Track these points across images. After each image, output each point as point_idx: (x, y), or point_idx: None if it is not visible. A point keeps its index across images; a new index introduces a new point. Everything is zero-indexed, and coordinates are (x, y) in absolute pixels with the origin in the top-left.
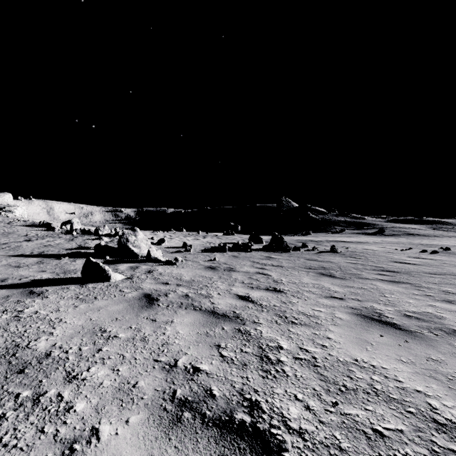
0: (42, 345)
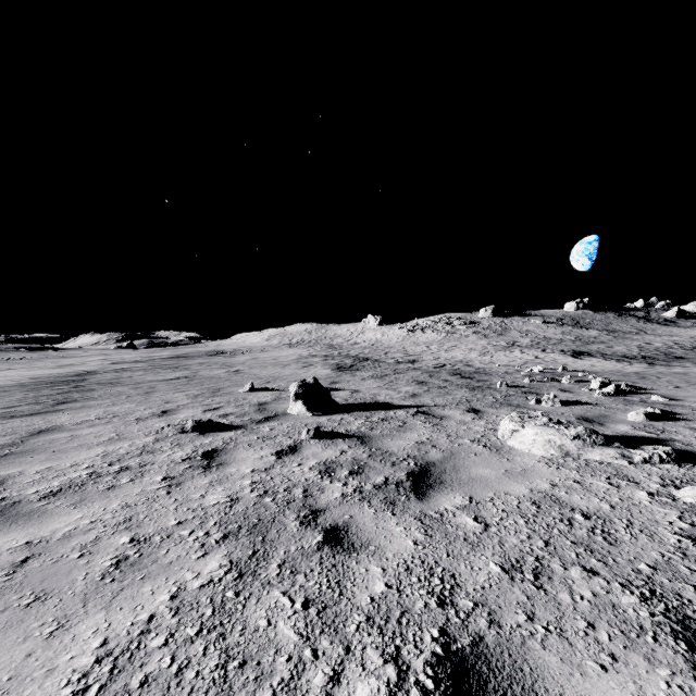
0: (215, 562)
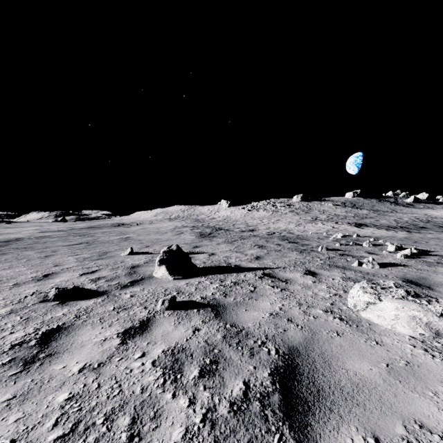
0: None
